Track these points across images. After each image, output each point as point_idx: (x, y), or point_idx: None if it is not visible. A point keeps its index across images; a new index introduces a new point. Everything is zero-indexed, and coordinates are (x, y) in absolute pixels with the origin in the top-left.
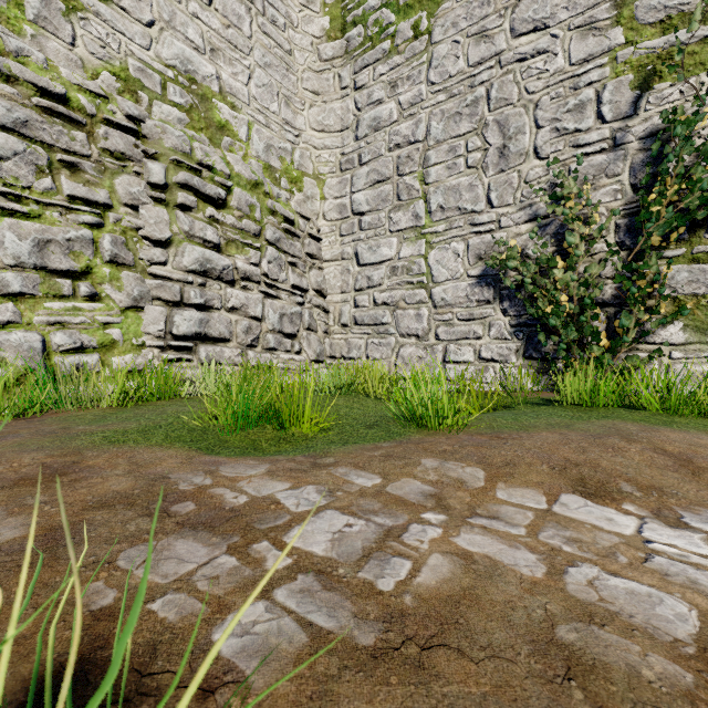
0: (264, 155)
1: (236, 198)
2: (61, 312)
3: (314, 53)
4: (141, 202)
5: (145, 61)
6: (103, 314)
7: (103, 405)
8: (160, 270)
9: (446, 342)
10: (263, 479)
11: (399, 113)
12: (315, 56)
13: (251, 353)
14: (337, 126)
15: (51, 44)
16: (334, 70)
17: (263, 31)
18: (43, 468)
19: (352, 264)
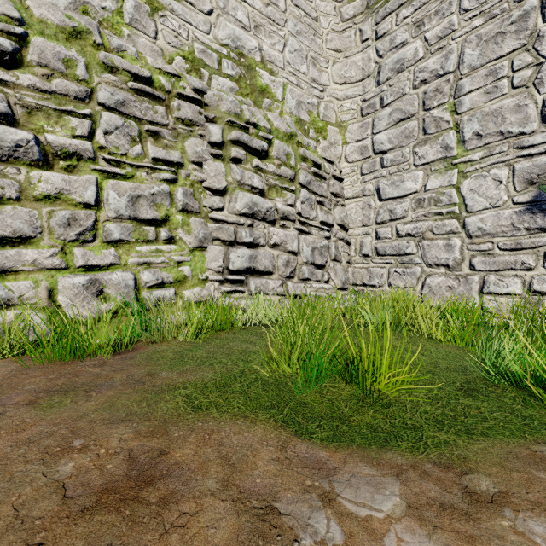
0: (296, 111)
1: (275, 149)
2: (147, 254)
3: (337, 16)
4: (204, 159)
5: (206, 43)
6: (177, 254)
7: (179, 338)
8: (219, 215)
9: (483, 272)
10: (416, 535)
11: (426, 49)
12: (338, 19)
13: (290, 283)
14: (358, 76)
15: (141, 40)
16: (355, 26)
17: (295, 4)
18: (129, 463)
19: (373, 200)
